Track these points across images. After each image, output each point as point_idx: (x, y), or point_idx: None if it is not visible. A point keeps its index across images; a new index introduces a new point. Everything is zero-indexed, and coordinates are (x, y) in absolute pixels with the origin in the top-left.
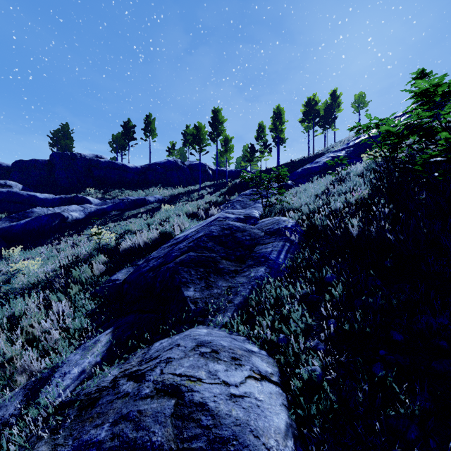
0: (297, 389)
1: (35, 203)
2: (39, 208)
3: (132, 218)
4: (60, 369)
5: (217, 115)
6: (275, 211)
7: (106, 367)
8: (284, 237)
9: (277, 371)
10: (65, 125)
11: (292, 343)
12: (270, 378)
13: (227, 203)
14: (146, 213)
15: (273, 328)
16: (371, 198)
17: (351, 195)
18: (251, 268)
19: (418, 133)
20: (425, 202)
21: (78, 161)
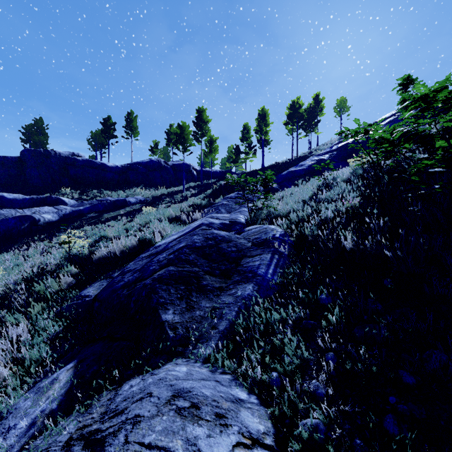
0: (295, 451)
1: (2, 204)
2: (5, 210)
3: (111, 221)
4: (3, 422)
5: (201, 115)
6: (261, 217)
7: (61, 420)
8: (272, 248)
9: (271, 426)
10: (38, 120)
11: (286, 384)
12: (263, 442)
13: (211, 206)
14: (127, 216)
15: (264, 363)
16: (362, 207)
17: (341, 203)
18: (237, 284)
19: (415, 141)
20: (419, 214)
21: (52, 158)
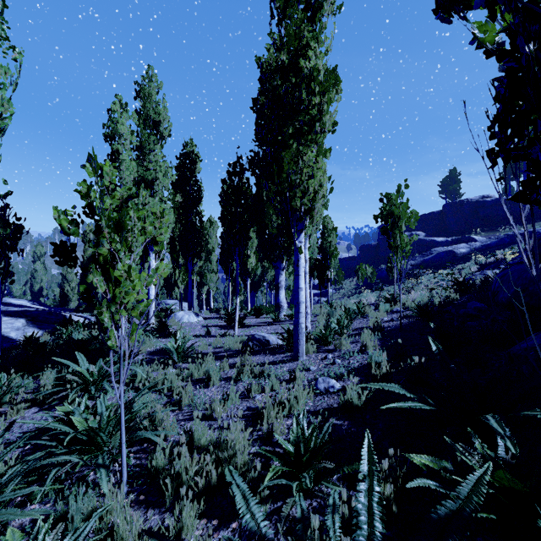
0: None
1: (434, 245)
2: (438, 248)
3: None
4: None
5: None
6: None
7: None
8: None
9: None
10: (452, 171)
11: None
12: None
13: None
14: None
15: None
16: None
17: None
18: None
19: None
20: None
21: (465, 205)
